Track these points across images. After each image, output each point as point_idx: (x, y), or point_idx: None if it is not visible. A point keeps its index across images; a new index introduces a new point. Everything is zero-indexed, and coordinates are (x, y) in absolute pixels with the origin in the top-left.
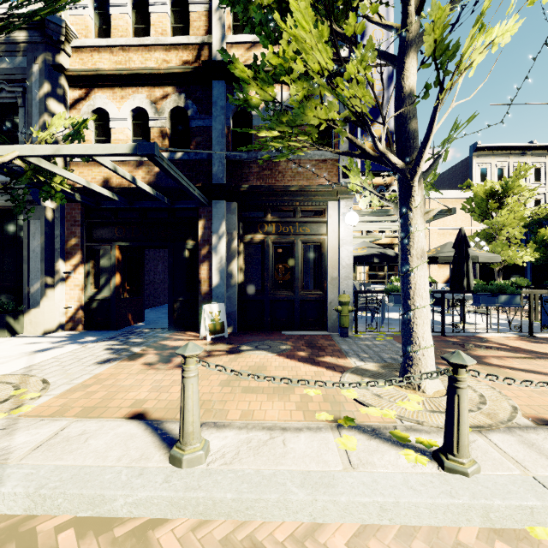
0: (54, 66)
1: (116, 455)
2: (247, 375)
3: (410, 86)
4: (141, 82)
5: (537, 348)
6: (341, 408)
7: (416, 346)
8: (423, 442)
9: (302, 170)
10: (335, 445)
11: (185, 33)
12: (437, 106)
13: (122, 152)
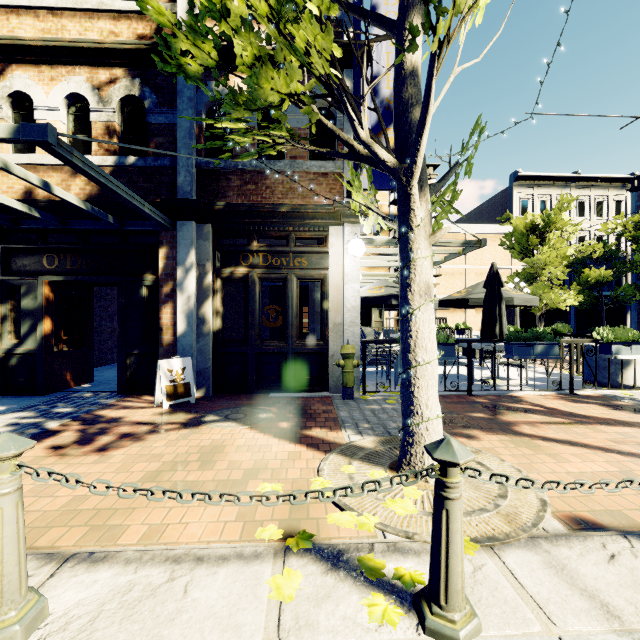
0: None
1: None
2: (192, 461)
3: (413, 62)
4: (79, 59)
5: (577, 409)
6: (305, 512)
7: (418, 417)
8: (403, 576)
9: (297, 186)
10: (267, 589)
11: None
12: (433, 68)
13: None
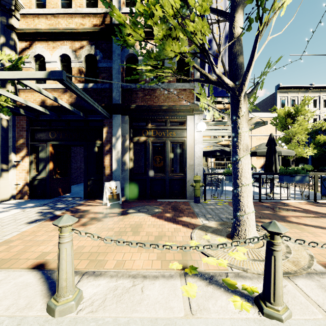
0: (7, 26)
1: (7, 305)
2: (127, 231)
3: (238, 33)
4: (66, 38)
5: (320, 210)
6: (189, 257)
7: (242, 212)
8: (247, 288)
9: (170, 96)
10: (180, 292)
11: (95, 7)
12: (258, 38)
13: (39, 77)
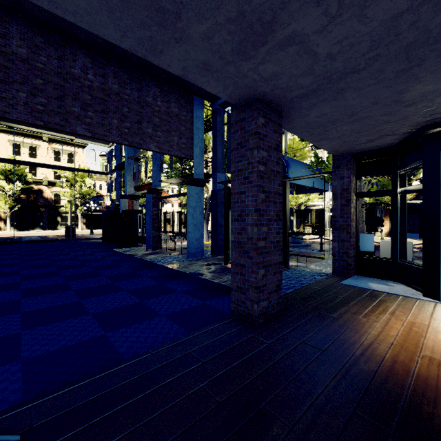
0: None
1: None
2: None
3: None
4: None
5: None
6: None
7: None
8: None
9: None
10: None
11: None
12: None
13: None
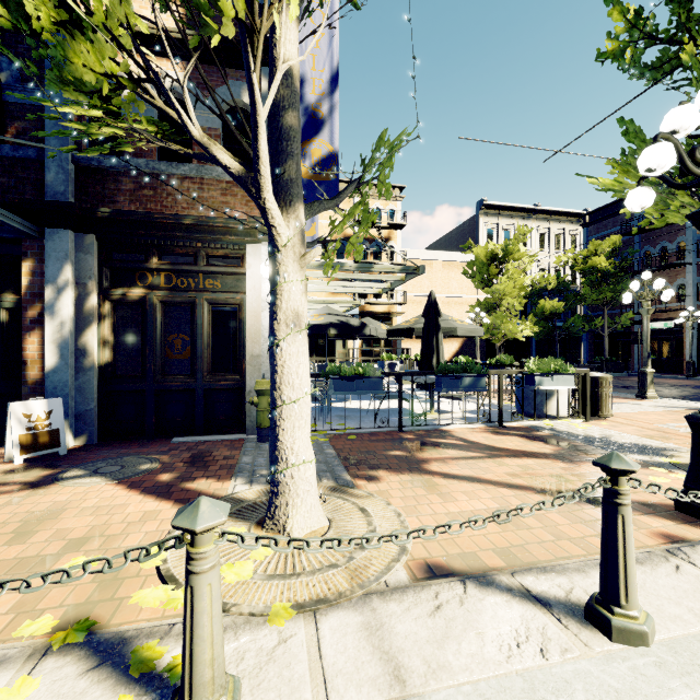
0: None
1: None
2: (6, 533)
3: (285, 59)
4: None
5: (497, 442)
6: (116, 591)
7: (283, 463)
8: (178, 666)
9: (206, 195)
10: None
11: None
12: (248, 60)
13: None
